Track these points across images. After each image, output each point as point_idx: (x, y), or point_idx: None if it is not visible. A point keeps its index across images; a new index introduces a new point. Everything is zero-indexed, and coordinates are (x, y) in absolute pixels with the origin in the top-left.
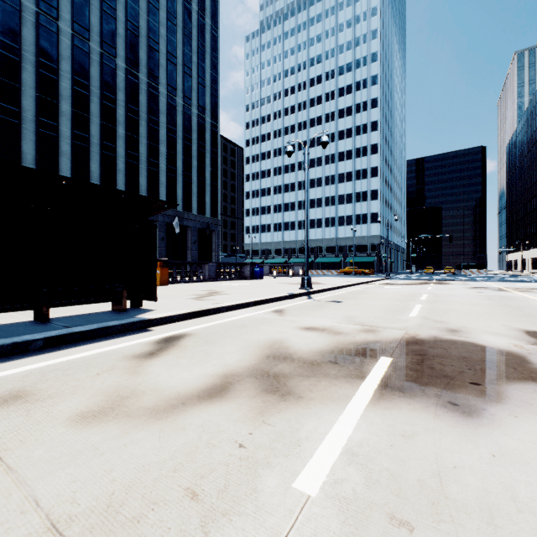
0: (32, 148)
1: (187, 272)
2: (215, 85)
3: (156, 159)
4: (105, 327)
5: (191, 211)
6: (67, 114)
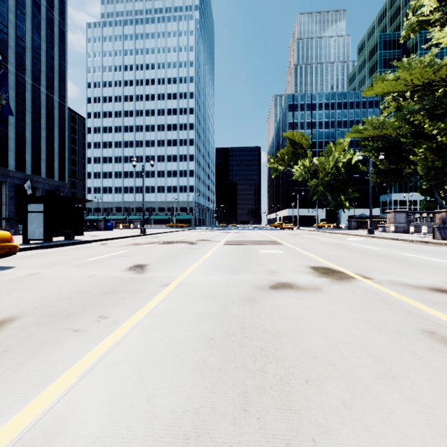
0: None
1: None
2: (63, 71)
3: (5, 127)
4: (80, 241)
5: (40, 175)
6: None
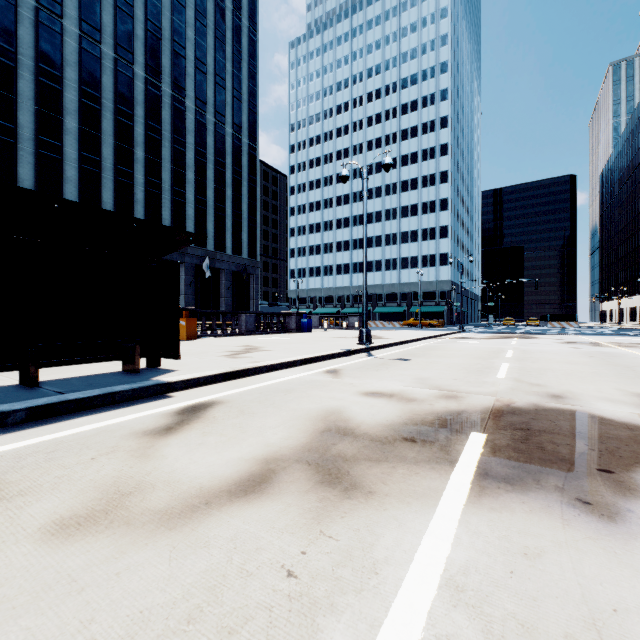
0: (30, 173)
1: (219, 323)
2: (253, 99)
3: (182, 187)
4: (110, 393)
5: (225, 251)
6: (73, 132)
